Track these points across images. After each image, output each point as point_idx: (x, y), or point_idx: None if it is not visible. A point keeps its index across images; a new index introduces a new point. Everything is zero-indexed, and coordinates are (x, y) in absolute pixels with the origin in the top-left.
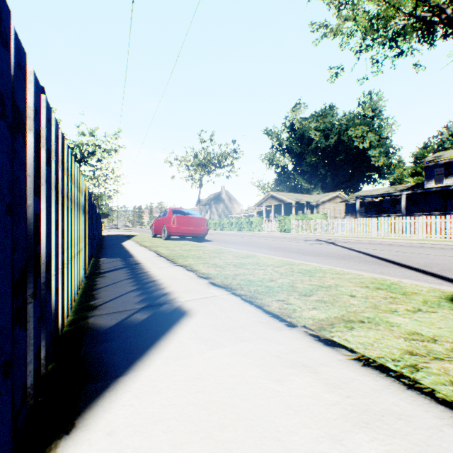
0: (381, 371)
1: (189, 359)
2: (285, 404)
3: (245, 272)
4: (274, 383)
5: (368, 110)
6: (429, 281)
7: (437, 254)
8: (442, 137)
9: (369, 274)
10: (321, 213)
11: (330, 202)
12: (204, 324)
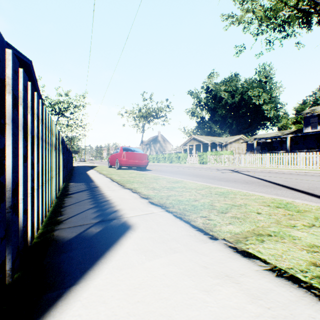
0: (294, 282)
1: (131, 269)
2: (214, 316)
3: (176, 193)
4: (203, 294)
5: (262, 77)
6: (314, 201)
7: (315, 180)
8: (316, 96)
9: (268, 196)
10: (229, 150)
11: (235, 143)
12: (144, 237)
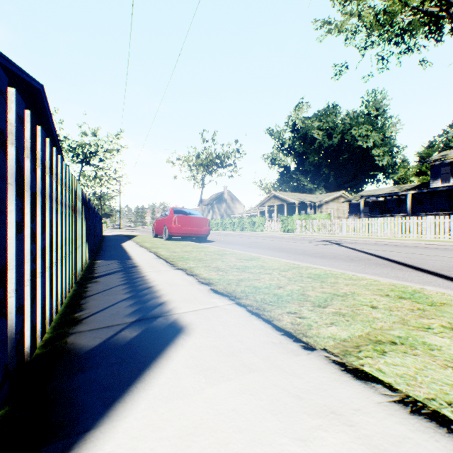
0: (439, 424)
1: (183, 401)
2: None
3: (250, 276)
4: (298, 445)
5: (372, 109)
6: (452, 287)
7: (450, 256)
8: (448, 136)
9: (386, 280)
10: (324, 213)
11: (333, 202)
12: (204, 345)
